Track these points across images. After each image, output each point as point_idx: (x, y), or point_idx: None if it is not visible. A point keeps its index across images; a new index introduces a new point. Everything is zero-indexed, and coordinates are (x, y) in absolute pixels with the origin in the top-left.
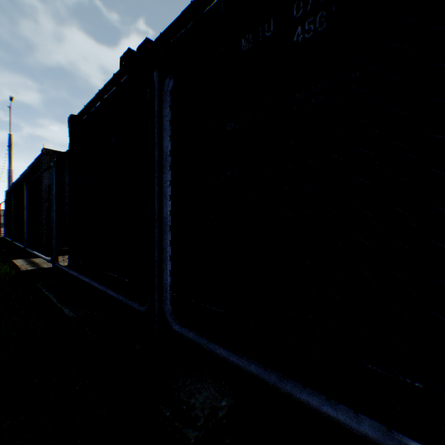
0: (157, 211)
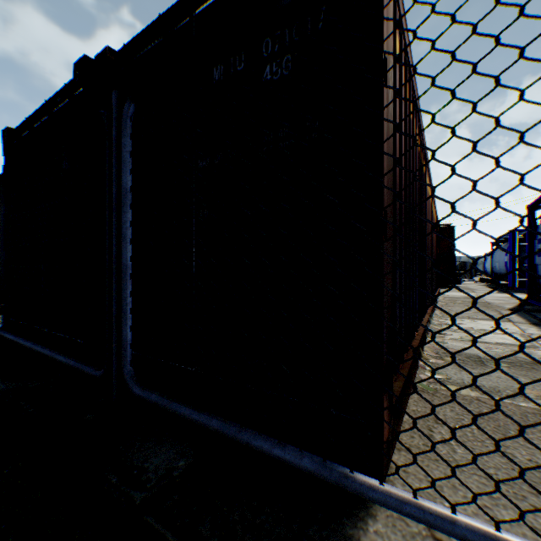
0: (115, 256)
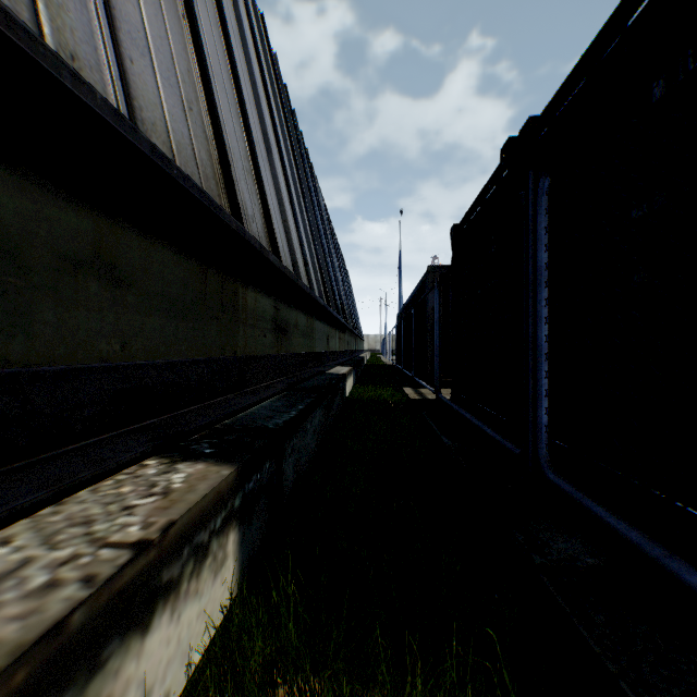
0: (531, 336)
